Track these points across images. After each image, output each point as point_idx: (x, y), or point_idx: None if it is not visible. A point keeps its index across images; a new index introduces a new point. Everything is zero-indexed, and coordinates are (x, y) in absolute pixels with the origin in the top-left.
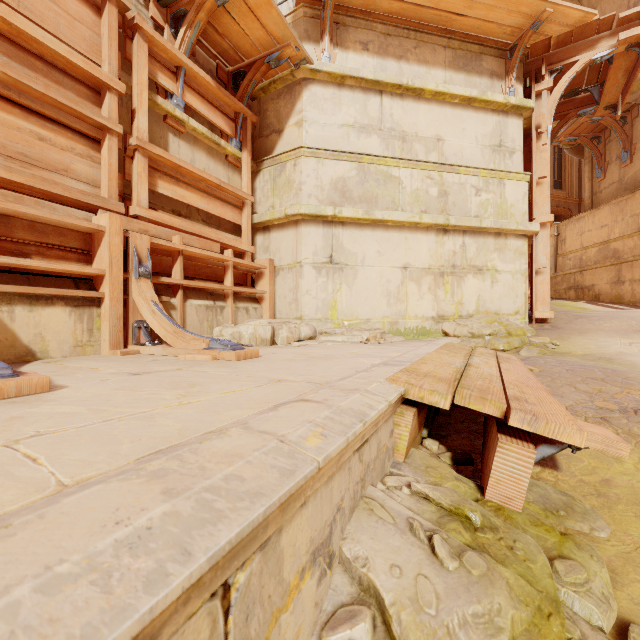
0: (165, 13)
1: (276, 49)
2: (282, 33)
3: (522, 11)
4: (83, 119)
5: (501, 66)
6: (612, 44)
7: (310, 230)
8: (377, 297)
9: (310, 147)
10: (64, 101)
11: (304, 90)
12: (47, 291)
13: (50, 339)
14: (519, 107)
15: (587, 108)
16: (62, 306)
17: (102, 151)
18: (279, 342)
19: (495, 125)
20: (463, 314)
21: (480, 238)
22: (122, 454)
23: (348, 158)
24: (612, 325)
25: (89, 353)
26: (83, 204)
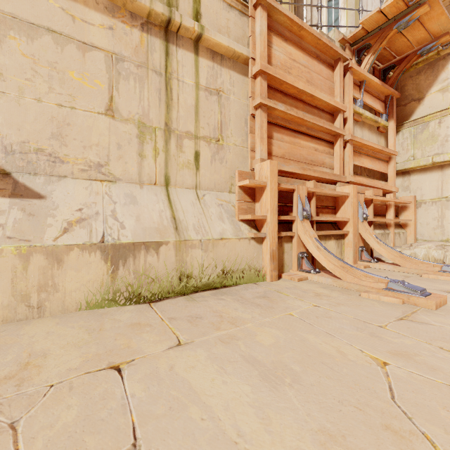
0: (352, 50)
1: (431, 41)
2: (442, 29)
3: None
4: (329, 133)
5: None
6: None
7: None
8: None
9: None
10: (328, 127)
11: (449, 62)
12: (332, 233)
13: None
14: None
15: None
16: (333, 239)
17: (334, 148)
18: (447, 261)
19: None
20: None
21: None
22: None
23: None
24: None
25: None
26: (330, 180)
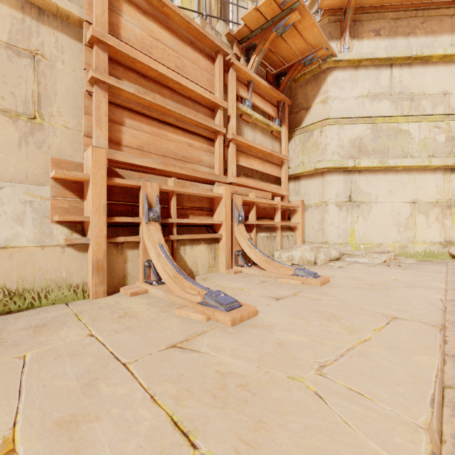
0: (241, 48)
1: (311, 53)
2: (318, 41)
3: None
4: (207, 129)
5: None
6: None
7: (333, 178)
8: (388, 226)
9: (334, 118)
10: (201, 121)
11: (328, 76)
12: (199, 236)
13: (199, 264)
14: None
15: None
16: (203, 244)
17: (215, 146)
18: (319, 263)
19: None
20: None
21: None
22: (411, 398)
23: (364, 121)
24: None
25: (214, 271)
26: (207, 180)
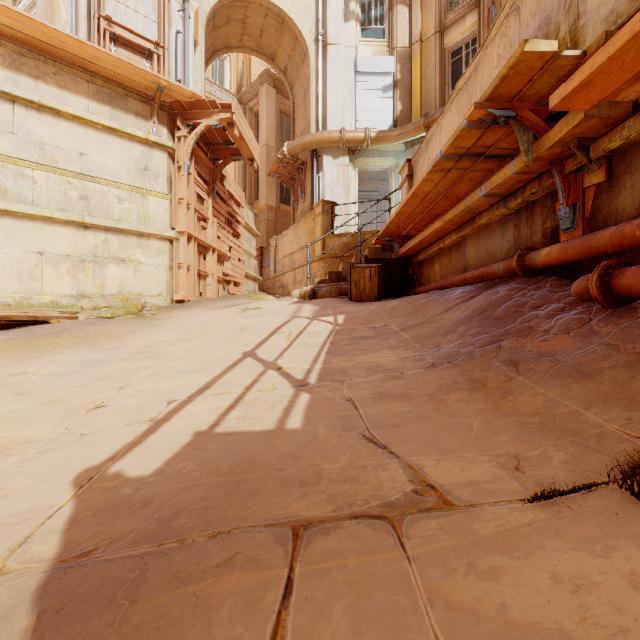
0: None
1: None
2: None
3: (143, 76)
4: None
5: (147, 110)
6: (218, 119)
7: None
8: (6, 275)
9: None
10: None
11: None
12: None
13: None
14: (160, 144)
15: (238, 157)
16: None
17: None
18: None
19: (141, 153)
20: (106, 294)
21: (123, 237)
22: None
23: None
24: (218, 304)
25: None
26: None
